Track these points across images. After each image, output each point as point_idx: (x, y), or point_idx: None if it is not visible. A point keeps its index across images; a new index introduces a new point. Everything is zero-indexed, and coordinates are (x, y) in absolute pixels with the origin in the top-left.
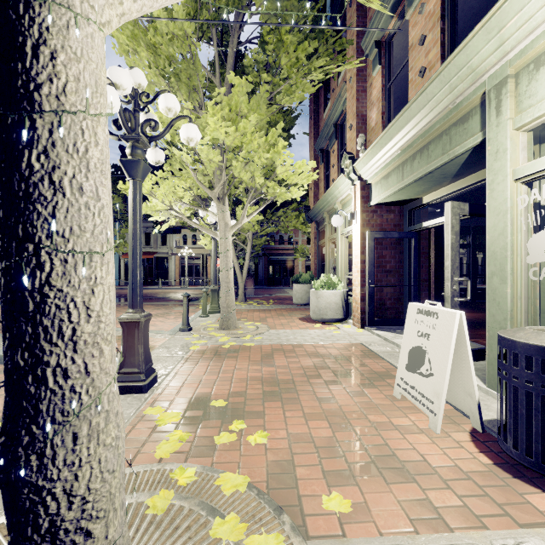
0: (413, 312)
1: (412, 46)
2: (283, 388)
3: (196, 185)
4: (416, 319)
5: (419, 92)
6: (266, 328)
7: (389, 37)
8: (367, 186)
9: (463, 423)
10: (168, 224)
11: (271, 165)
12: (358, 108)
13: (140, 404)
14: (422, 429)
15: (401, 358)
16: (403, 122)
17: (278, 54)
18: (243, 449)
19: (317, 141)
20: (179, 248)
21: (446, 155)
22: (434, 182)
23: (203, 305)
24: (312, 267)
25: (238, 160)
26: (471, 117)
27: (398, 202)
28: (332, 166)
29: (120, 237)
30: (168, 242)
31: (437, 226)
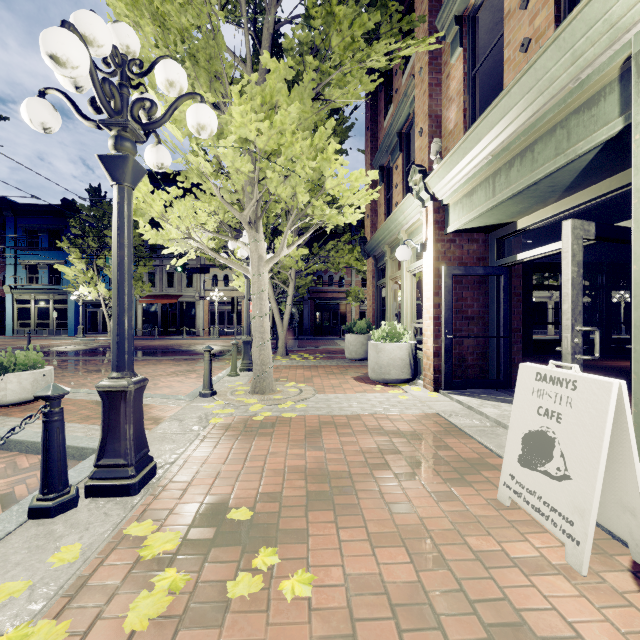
0: (528, 377)
1: (509, 13)
2: (336, 486)
3: (222, 208)
4: (535, 389)
5: (524, 68)
6: (312, 391)
7: (474, 9)
8: (442, 207)
9: (615, 551)
10: (186, 257)
11: (318, 178)
12: (430, 107)
13: (123, 515)
14: (555, 564)
15: (509, 444)
16: (497, 115)
17: (327, 32)
18: (272, 607)
19: (375, 157)
20: (208, 290)
21: (562, 156)
22: (537, 199)
23: (232, 361)
24: (368, 314)
25: (275, 170)
26: (603, 97)
27: (483, 228)
28: (395, 186)
29: (137, 277)
30: (194, 283)
31: (537, 258)
